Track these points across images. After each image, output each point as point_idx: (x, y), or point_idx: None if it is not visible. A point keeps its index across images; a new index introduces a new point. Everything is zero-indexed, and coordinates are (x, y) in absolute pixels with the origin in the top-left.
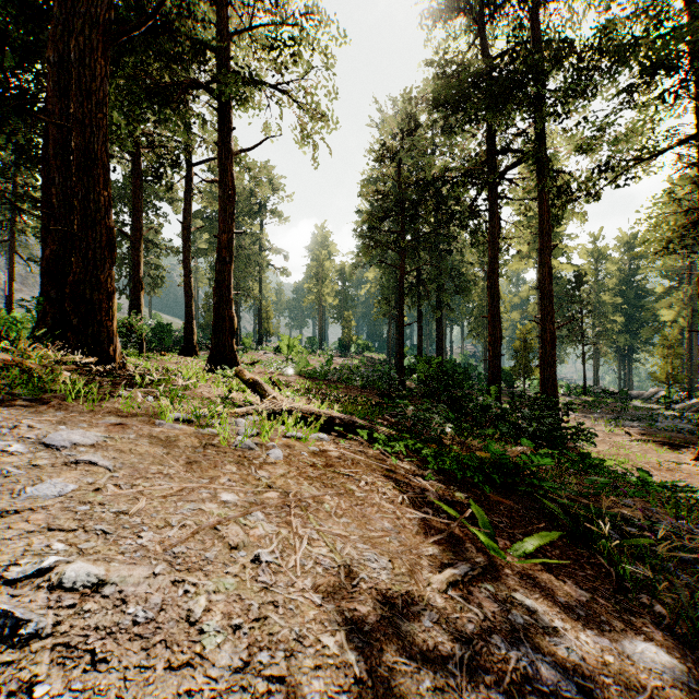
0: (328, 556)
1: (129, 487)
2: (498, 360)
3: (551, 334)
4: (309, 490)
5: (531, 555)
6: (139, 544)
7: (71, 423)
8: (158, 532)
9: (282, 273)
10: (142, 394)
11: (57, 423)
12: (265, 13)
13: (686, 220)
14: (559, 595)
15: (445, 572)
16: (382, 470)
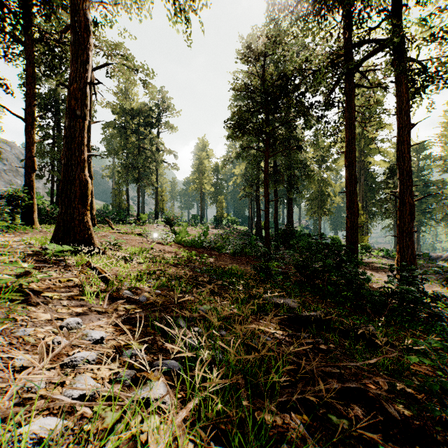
0: None
1: None
2: (355, 231)
3: (410, 207)
4: None
5: None
6: None
7: None
8: None
9: (172, 167)
10: None
11: None
12: None
13: None
14: None
15: None
16: None
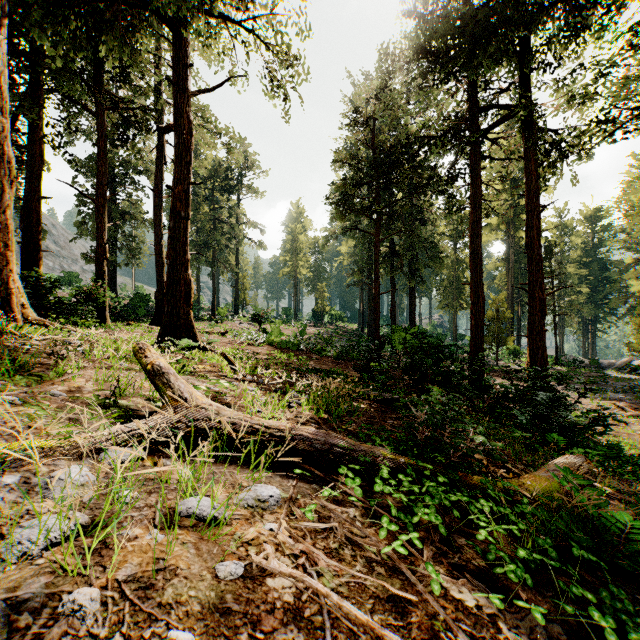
0: None
1: None
2: (481, 330)
3: (540, 302)
4: None
5: None
6: None
7: None
8: None
9: (258, 246)
10: None
11: None
12: None
13: None
14: None
15: None
16: None
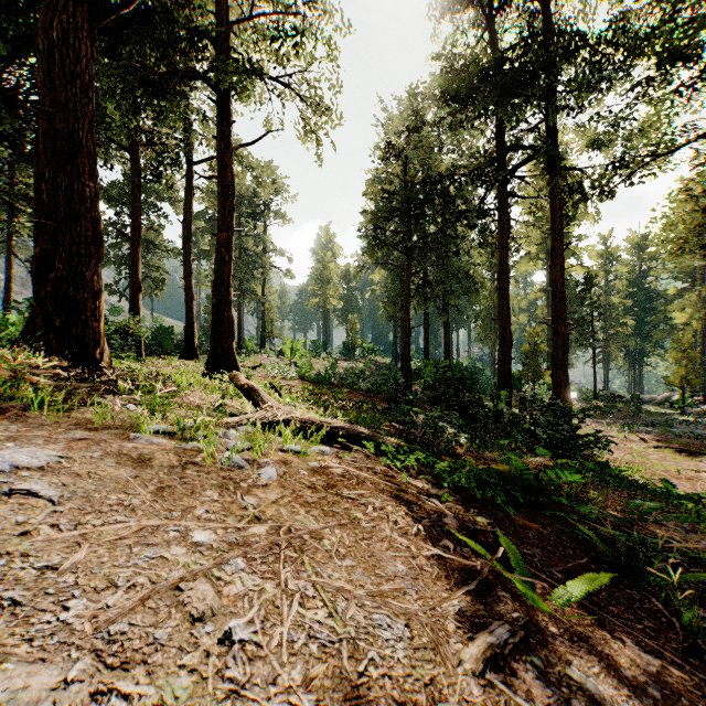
0: (325, 624)
1: (72, 527)
2: (508, 364)
3: (563, 337)
4: (306, 522)
5: (576, 602)
6: (61, 621)
7: (24, 438)
8: (95, 598)
9: (285, 275)
10: (123, 402)
11: (6, 439)
12: (267, 3)
13: (704, 218)
14: (623, 666)
15: (479, 642)
16: (392, 490)
